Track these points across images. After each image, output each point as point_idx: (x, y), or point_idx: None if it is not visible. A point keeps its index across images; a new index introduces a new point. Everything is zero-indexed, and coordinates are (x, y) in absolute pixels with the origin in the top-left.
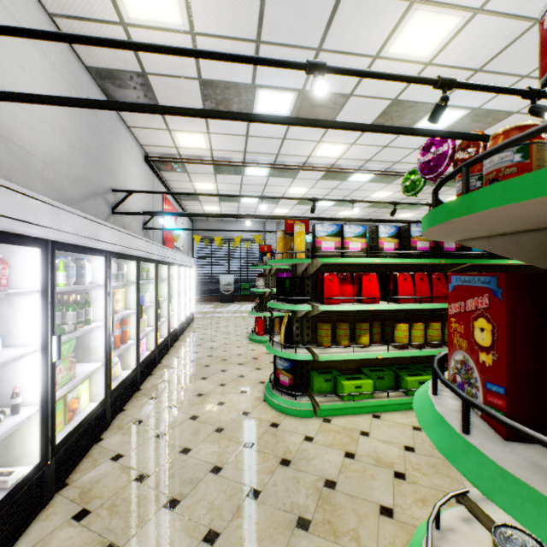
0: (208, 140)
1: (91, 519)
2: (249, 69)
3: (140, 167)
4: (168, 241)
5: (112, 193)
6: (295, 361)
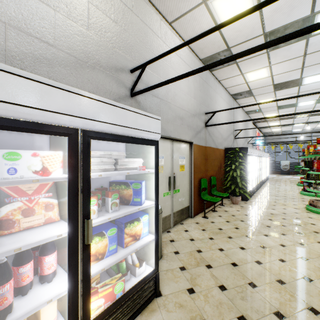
0: (278, 114)
1: (263, 195)
2: (294, 101)
3: (251, 126)
4: (257, 147)
5: (247, 138)
6: (309, 183)
